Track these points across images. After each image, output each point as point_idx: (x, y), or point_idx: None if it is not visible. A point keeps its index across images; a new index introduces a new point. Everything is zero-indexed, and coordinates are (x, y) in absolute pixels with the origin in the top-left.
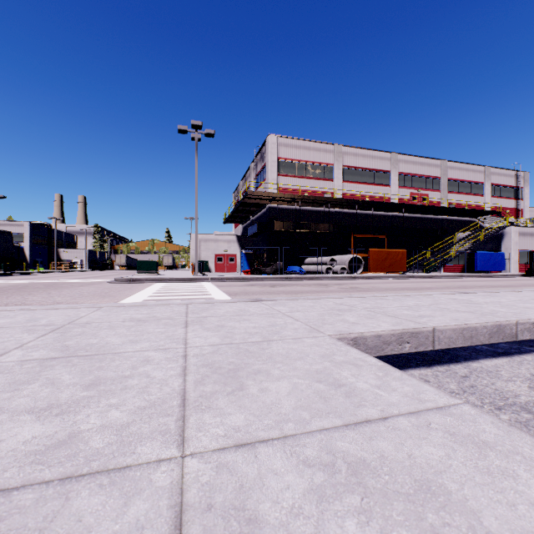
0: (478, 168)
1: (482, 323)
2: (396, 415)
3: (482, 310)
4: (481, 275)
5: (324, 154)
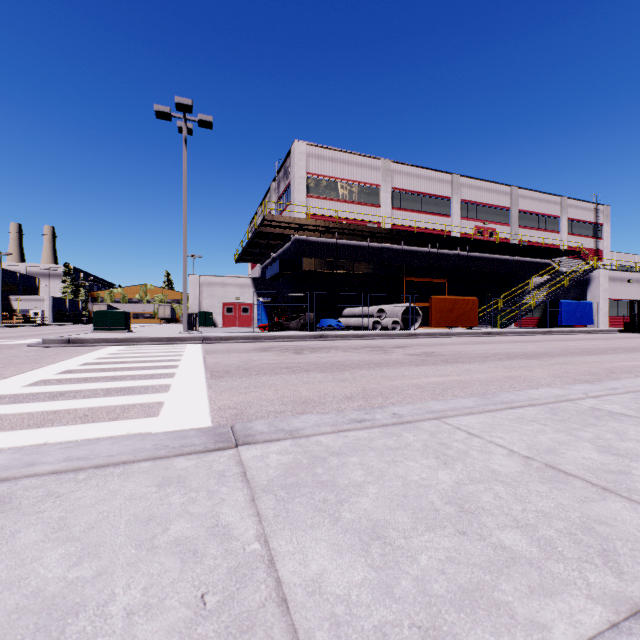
0: (553, 198)
1: None
2: None
3: None
4: (572, 331)
5: (369, 172)
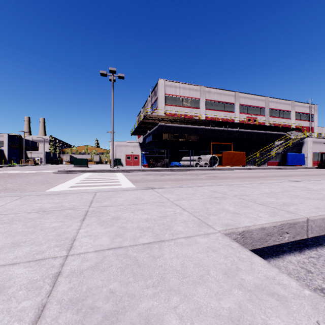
0: (287, 102)
1: None
2: None
3: None
4: (291, 168)
5: (194, 92)
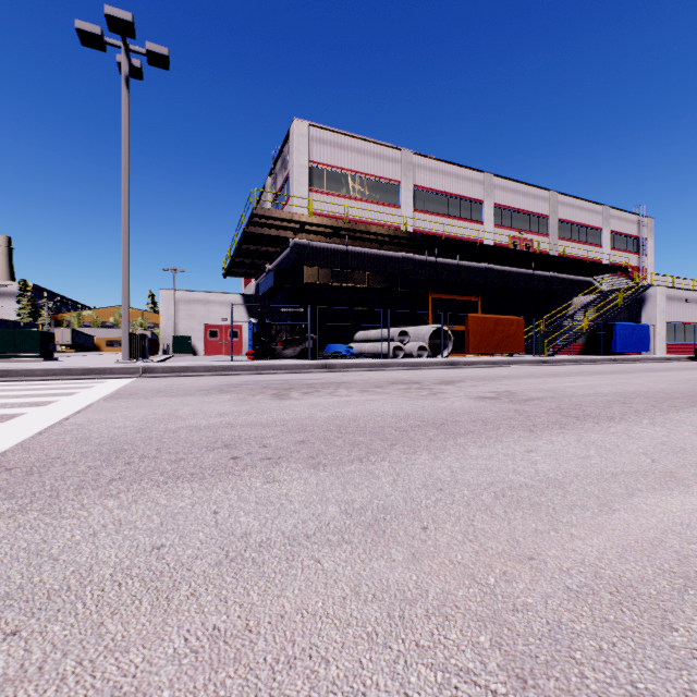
0: (595, 207)
1: None
2: None
3: None
4: (638, 359)
5: (386, 164)
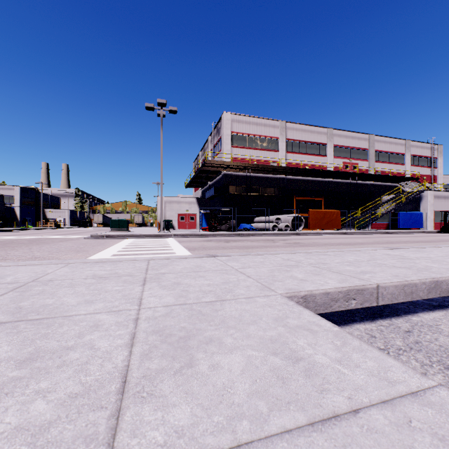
0: (400, 141)
1: (421, 279)
2: (367, 405)
3: (417, 266)
4: (403, 232)
5: (271, 129)
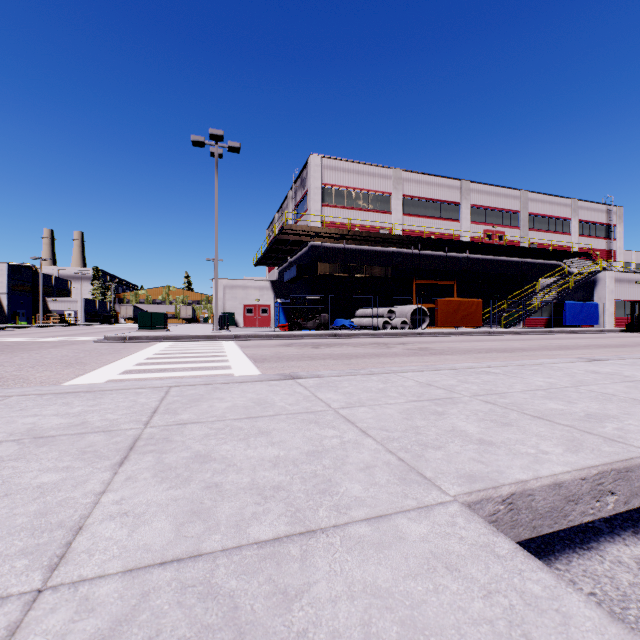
0: (564, 200)
1: None
2: None
3: None
4: (573, 331)
5: (380, 181)
